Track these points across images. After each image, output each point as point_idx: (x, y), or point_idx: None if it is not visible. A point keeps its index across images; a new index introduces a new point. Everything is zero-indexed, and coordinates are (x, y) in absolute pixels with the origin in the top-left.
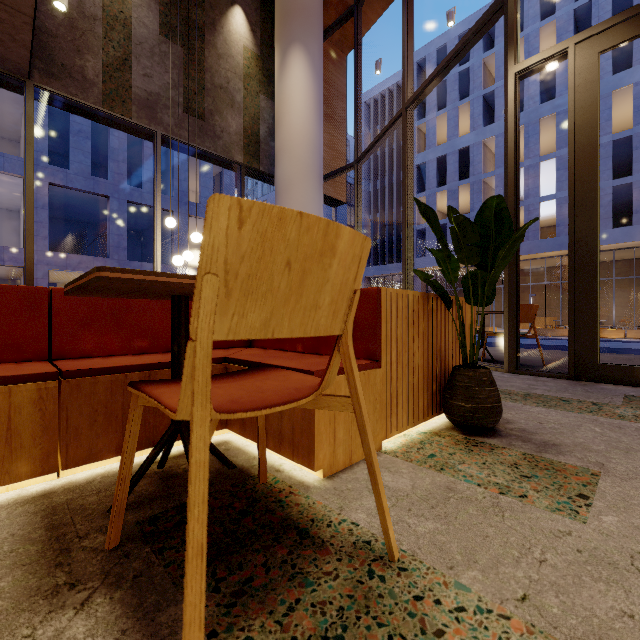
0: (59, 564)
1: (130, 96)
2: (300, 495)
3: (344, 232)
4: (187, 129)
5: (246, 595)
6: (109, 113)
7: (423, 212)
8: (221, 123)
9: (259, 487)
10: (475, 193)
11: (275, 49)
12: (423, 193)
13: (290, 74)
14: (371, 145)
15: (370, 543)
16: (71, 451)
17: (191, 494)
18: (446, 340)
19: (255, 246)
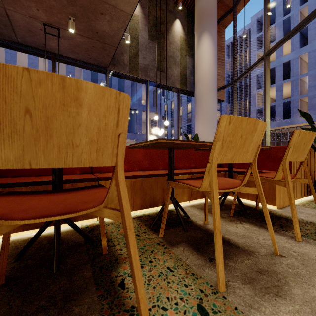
0: (223, 217)
1: (138, 67)
2: (274, 212)
3: (314, 134)
4: (158, 77)
5: (283, 226)
6: (131, 75)
7: (302, 114)
8: (171, 72)
9: (257, 209)
10: (294, 86)
11: (194, 35)
12: (260, 89)
13: (202, 46)
14: (244, 73)
15: (311, 222)
16: (193, 195)
17: (290, 193)
18: (311, 165)
19: (300, 140)
